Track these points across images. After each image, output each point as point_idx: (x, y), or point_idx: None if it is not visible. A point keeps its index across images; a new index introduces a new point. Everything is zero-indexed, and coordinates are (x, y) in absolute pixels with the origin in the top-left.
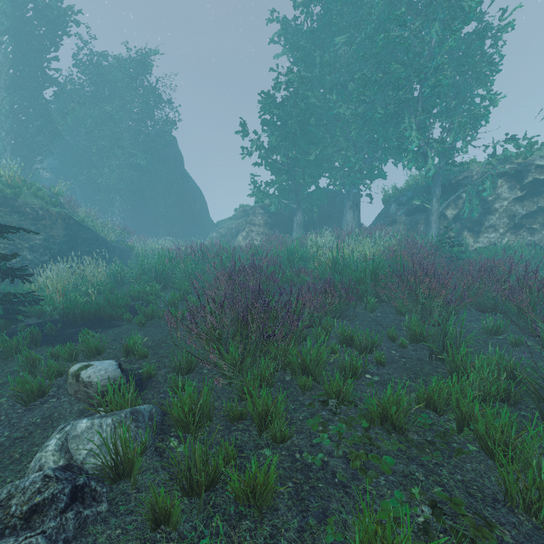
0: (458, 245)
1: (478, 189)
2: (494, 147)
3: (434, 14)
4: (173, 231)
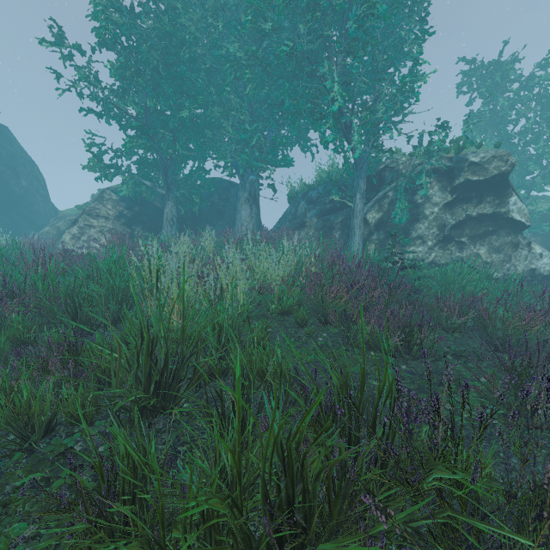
0: (412, 266)
1: (414, 185)
2: (421, 136)
3: None
4: None
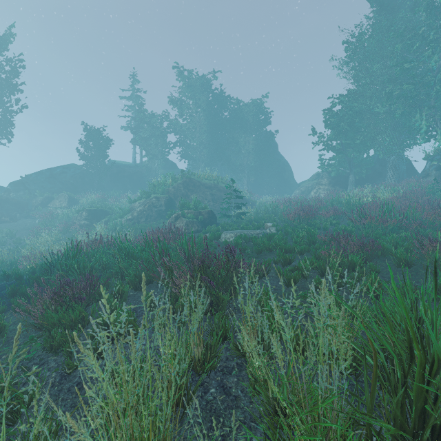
0: None
1: None
2: None
3: None
4: (272, 191)
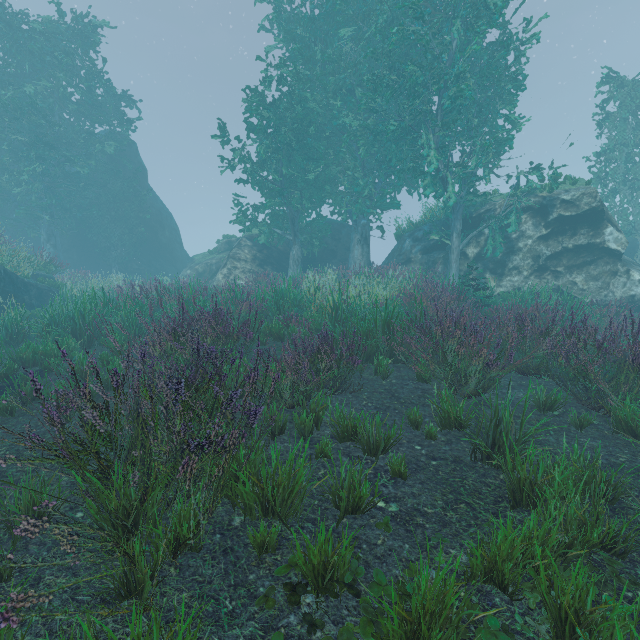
0: (484, 288)
1: (502, 224)
2: (517, 177)
3: (455, 13)
4: (131, 266)
